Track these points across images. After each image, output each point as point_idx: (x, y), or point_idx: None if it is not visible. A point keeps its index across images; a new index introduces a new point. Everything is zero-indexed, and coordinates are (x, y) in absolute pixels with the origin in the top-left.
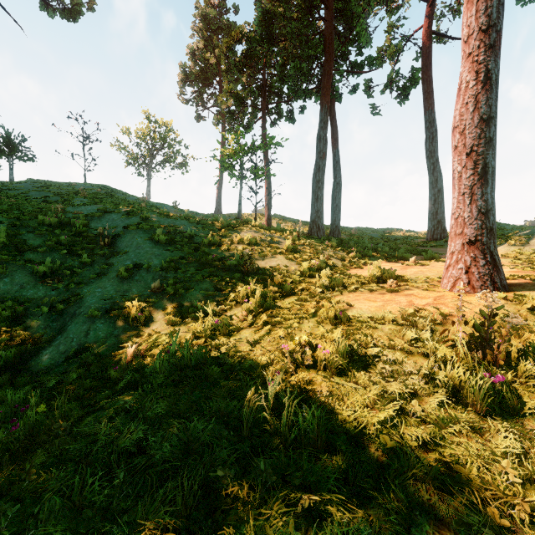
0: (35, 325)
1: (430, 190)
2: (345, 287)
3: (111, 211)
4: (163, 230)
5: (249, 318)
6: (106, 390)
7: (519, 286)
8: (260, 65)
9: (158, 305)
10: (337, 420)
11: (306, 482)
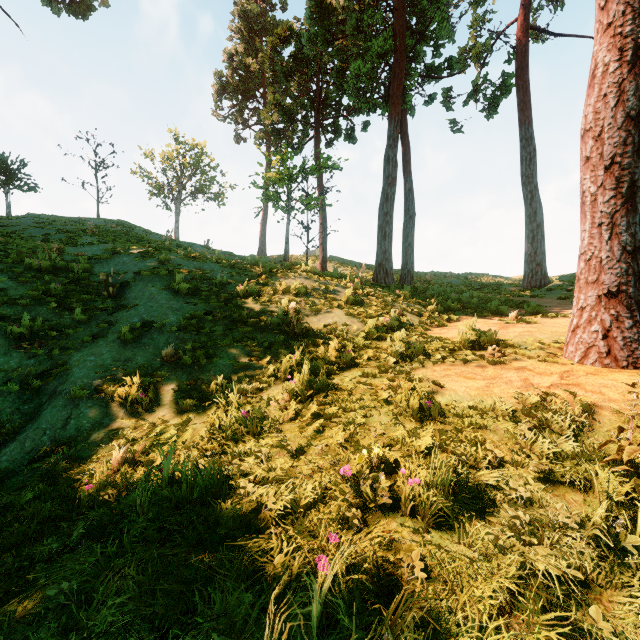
0: None
1: (527, 225)
2: (428, 355)
3: (122, 251)
4: (186, 276)
5: (292, 407)
6: (52, 542)
7: None
8: (313, 71)
9: (169, 380)
10: None
11: None
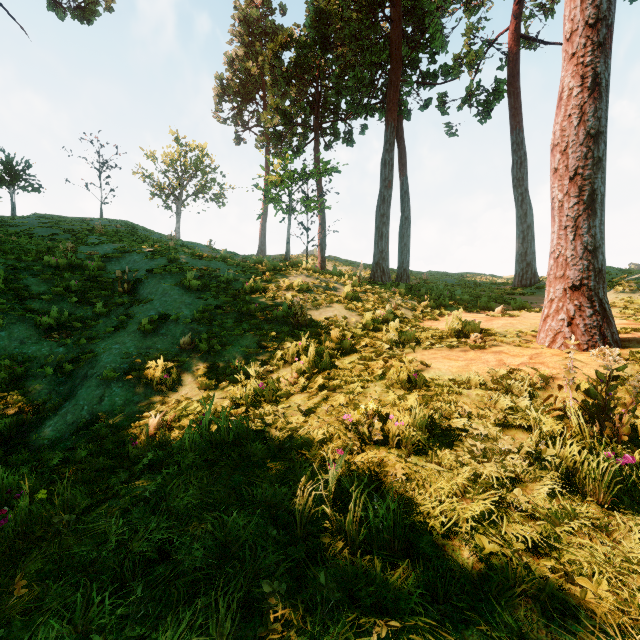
0: (37, 389)
1: (518, 226)
2: (418, 342)
3: (132, 250)
4: (195, 274)
5: (301, 381)
6: (122, 472)
7: (634, 341)
8: (312, 76)
9: (188, 365)
10: (417, 513)
11: (381, 599)
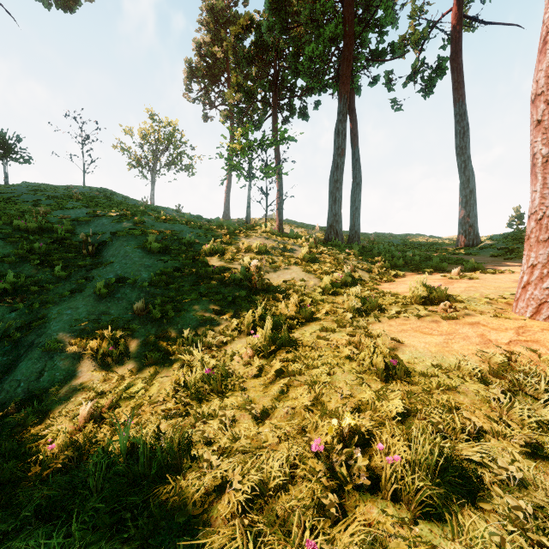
0: None
1: (461, 191)
2: (382, 309)
3: (102, 214)
4: (158, 236)
5: (256, 363)
6: None
7: None
8: (271, 57)
9: (139, 333)
10: None
11: None
